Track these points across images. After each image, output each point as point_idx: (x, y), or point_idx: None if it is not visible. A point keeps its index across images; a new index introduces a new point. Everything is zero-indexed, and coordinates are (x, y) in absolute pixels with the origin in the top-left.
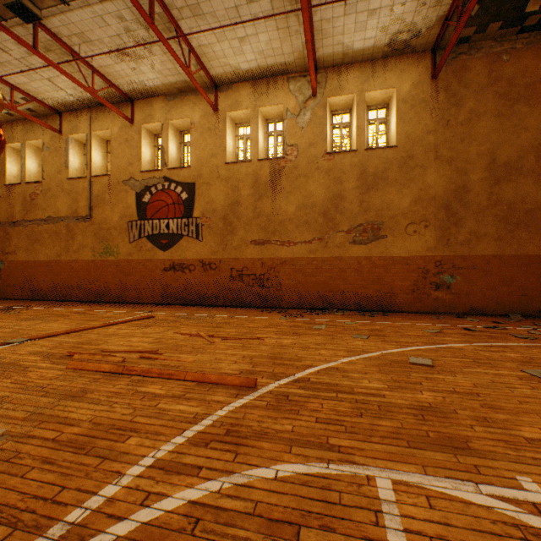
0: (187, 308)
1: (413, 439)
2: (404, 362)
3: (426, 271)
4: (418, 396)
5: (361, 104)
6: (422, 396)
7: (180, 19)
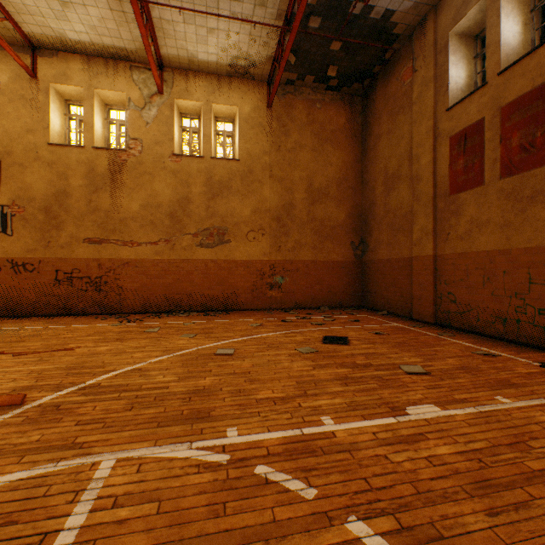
0: None
1: (167, 419)
2: (211, 354)
3: (263, 273)
4: (200, 382)
5: (208, 113)
6: (203, 382)
7: None
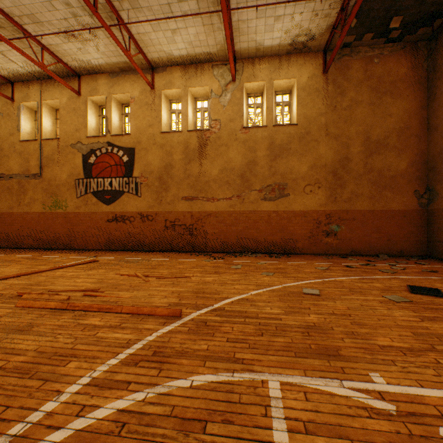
0: (127, 253)
1: (299, 350)
2: (299, 292)
3: (319, 222)
4: (306, 318)
5: (270, 89)
6: (309, 318)
7: (121, 9)
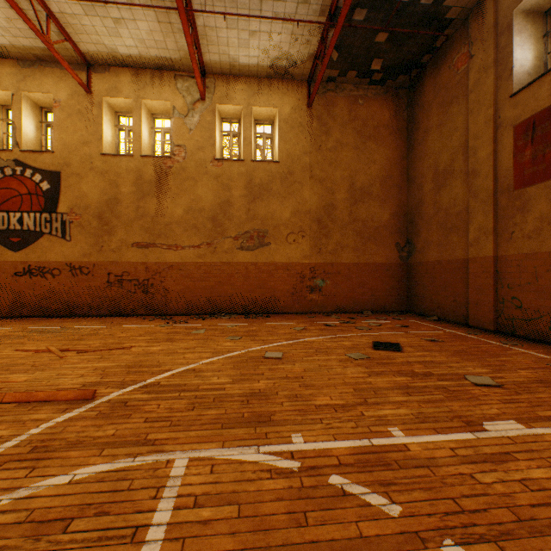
0: (47, 321)
1: (229, 421)
2: (260, 357)
3: (303, 276)
4: (254, 384)
5: (248, 117)
6: (257, 385)
7: None
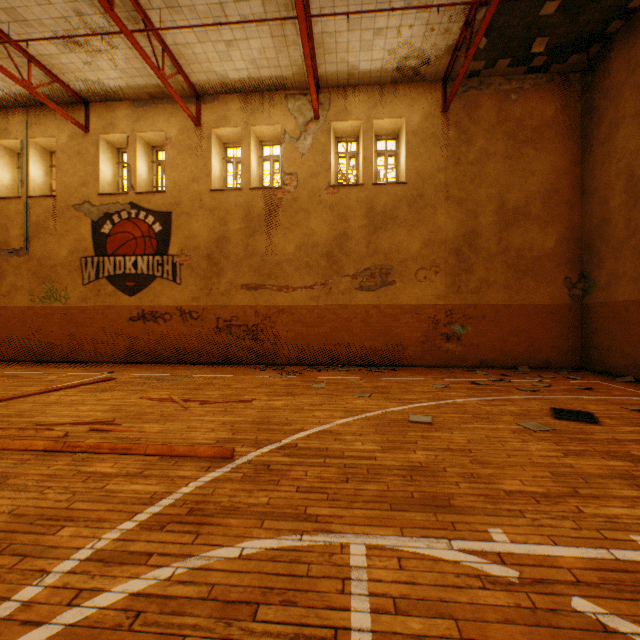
0: (160, 368)
1: (397, 501)
2: (404, 420)
3: (437, 321)
4: (410, 456)
5: (368, 133)
6: (414, 456)
7: (149, 8)
